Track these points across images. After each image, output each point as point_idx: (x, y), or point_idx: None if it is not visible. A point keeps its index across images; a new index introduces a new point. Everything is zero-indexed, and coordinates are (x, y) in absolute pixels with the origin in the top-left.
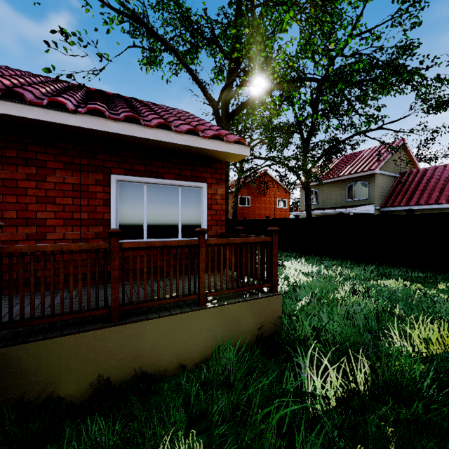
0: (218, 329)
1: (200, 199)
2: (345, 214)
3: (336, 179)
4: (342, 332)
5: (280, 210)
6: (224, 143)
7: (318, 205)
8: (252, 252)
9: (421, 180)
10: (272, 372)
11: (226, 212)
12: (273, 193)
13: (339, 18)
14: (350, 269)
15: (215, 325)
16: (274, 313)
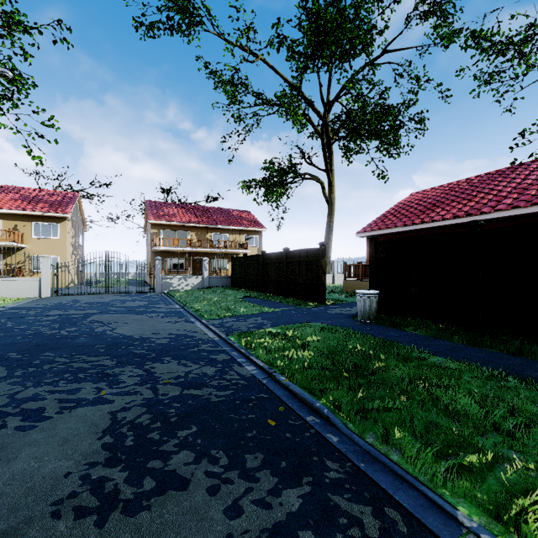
0: None
1: None
2: None
3: None
4: None
5: None
6: None
7: None
8: None
9: None
10: None
11: None
12: None
13: None
14: None
15: None
16: None
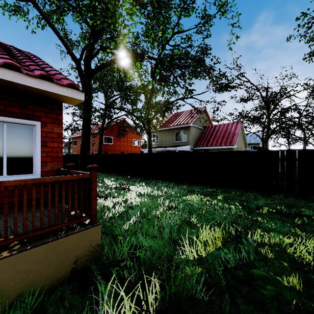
0: (16, 278)
1: (32, 136)
2: (174, 151)
3: (169, 128)
4: (151, 248)
5: (135, 147)
6: (55, 85)
7: (158, 145)
8: (78, 186)
9: (213, 132)
10: (75, 311)
11: (88, 148)
12: (130, 135)
13: (168, 20)
14: (172, 189)
15: (12, 276)
16: (92, 243)
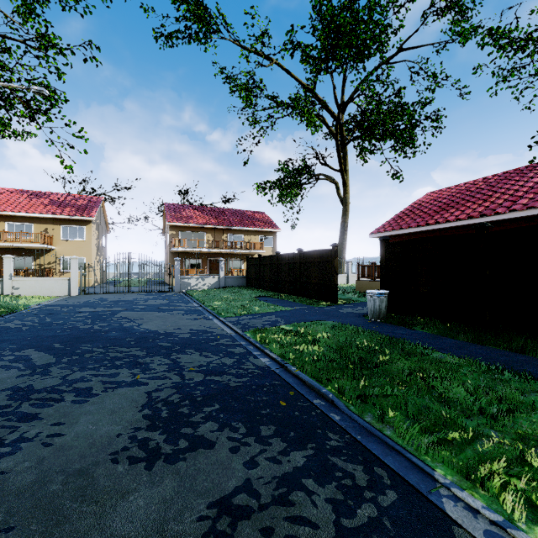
0: None
1: None
2: None
3: None
4: None
5: None
6: None
7: None
8: None
9: None
10: None
11: None
12: None
13: None
14: None
15: None
16: None
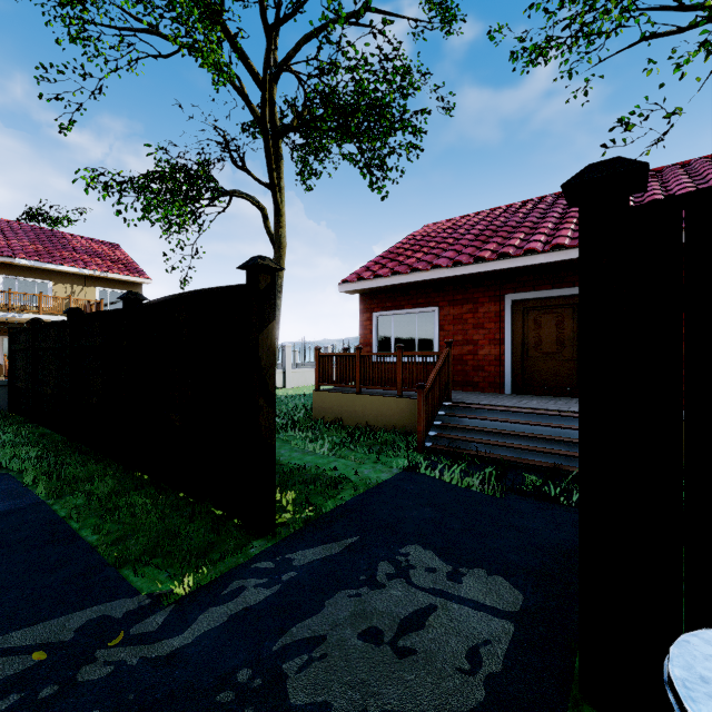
0: None
1: None
2: None
3: None
4: None
5: None
6: None
7: None
8: None
9: None
10: None
11: None
12: None
13: None
14: None
15: None
16: None
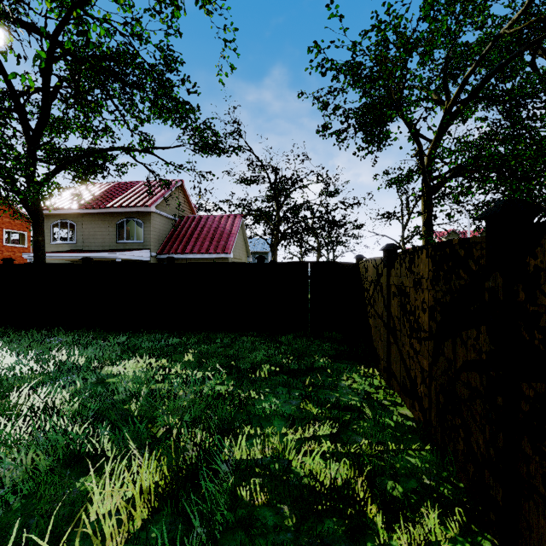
0: None
1: None
2: (115, 260)
3: (102, 211)
4: None
5: (12, 250)
6: None
7: (76, 246)
8: None
9: (196, 228)
10: None
11: None
12: None
13: None
14: (80, 351)
15: None
16: None
